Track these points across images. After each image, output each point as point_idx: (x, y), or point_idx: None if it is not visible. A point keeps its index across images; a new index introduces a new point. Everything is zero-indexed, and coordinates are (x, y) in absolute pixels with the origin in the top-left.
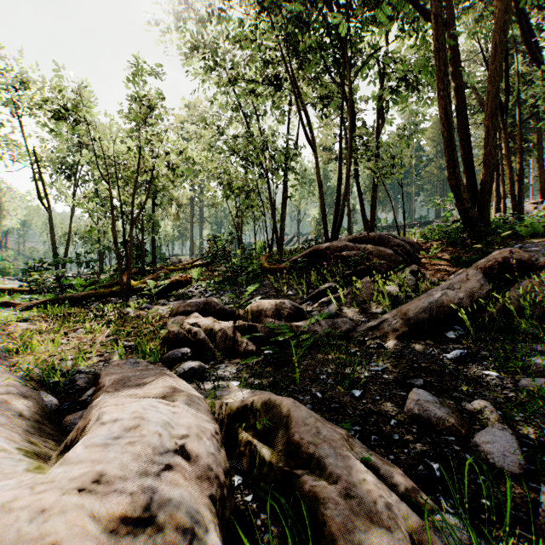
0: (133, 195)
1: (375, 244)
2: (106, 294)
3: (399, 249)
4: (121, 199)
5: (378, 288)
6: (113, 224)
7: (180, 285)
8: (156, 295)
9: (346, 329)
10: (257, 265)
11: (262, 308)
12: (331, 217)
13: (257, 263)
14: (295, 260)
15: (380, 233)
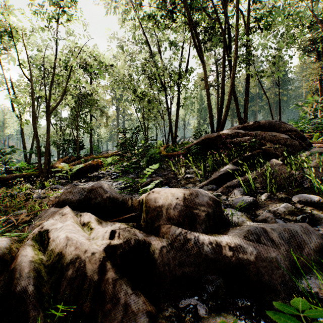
0: (49, 90)
1: (264, 131)
2: (36, 175)
3: (291, 134)
4: (46, 98)
5: (292, 171)
6: (33, 115)
7: (92, 168)
8: (74, 177)
9: (315, 247)
10: (157, 153)
11: (162, 204)
12: (205, 126)
13: (157, 150)
14: (188, 147)
15: (270, 121)
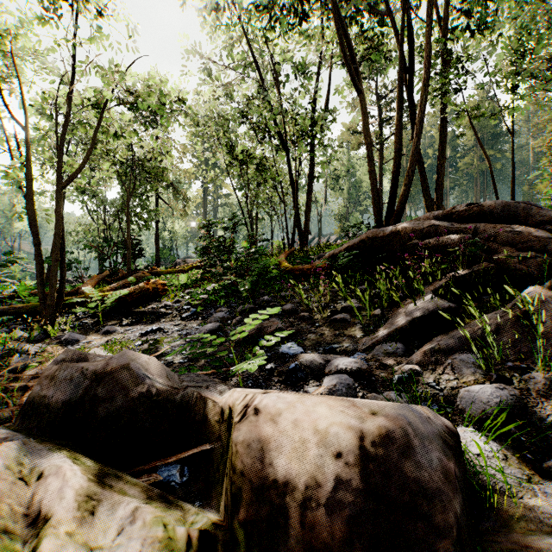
0: (60, 143)
1: (492, 223)
2: None
3: None
4: None
5: None
6: (29, 194)
7: (145, 297)
8: (112, 312)
9: None
10: (274, 265)
11: (287, 480)
12: (356, 215)
13: (273, 261)
14: (333, 255)
15: (504, 202)
